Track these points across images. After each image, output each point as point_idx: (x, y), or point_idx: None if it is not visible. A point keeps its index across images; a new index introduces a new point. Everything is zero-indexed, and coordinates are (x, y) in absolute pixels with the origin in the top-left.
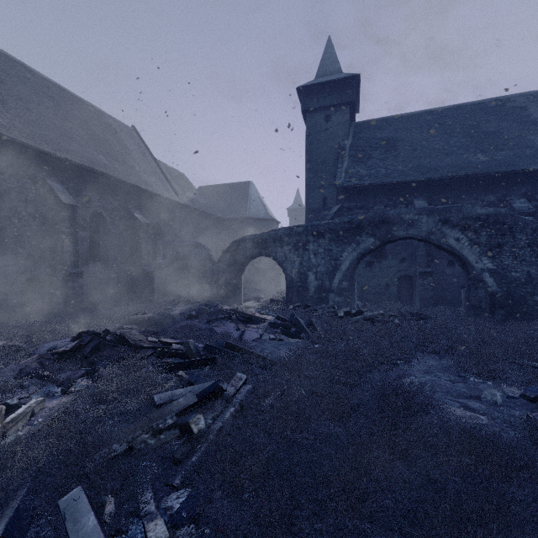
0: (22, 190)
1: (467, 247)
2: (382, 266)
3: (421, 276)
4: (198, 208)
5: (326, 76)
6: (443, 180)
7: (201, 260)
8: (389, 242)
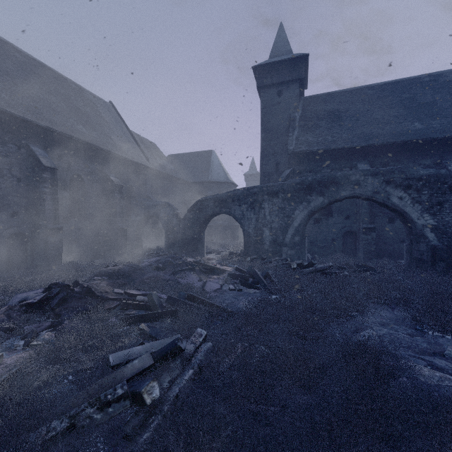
0: (7, 154)
1: (410, 205)
2: (329, 223)
3: (365, 231)
4: (167, 172)
5: (278, 57)
6: (384, 146)
7: (169, 217)
8: (337, 201)
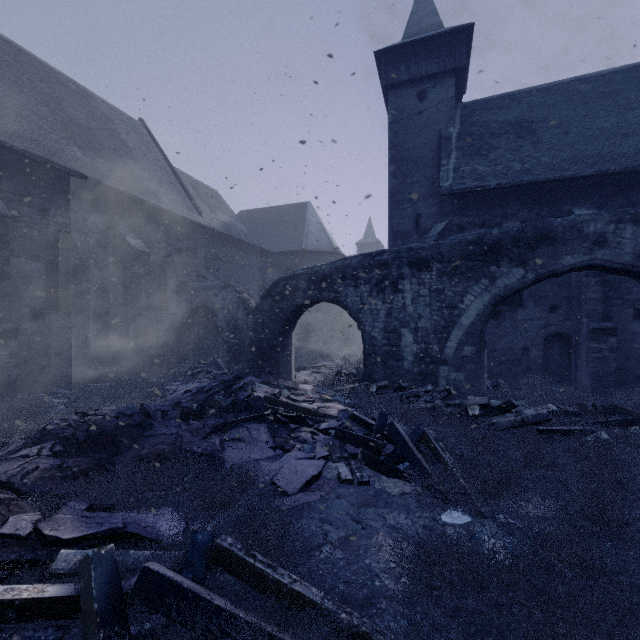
0: None
1: None
2: (518, 319)
3: (595, 335)
4: (234, 235)
5: (419, 35)
6: (625, 174)
7: (231, 308)
8: (552, 276)
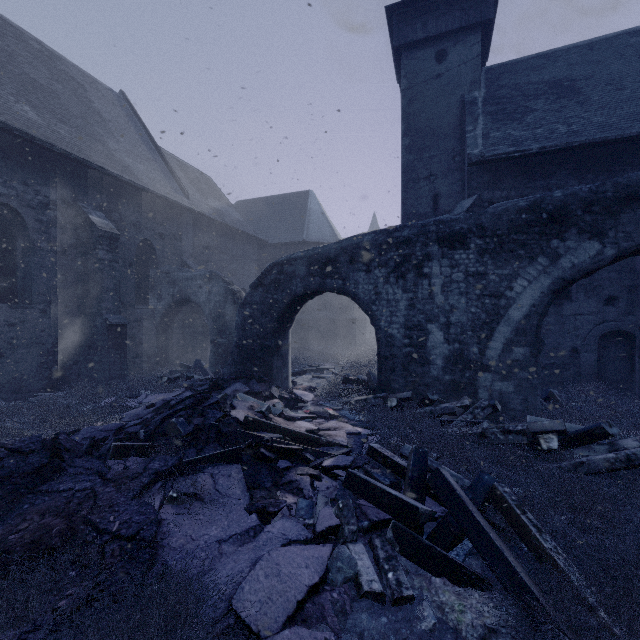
0: None
1: None
2: (564, 313)
3: None
4: (226, 222)
5: None
6: None
7: (217, 302)
8: (639, 251)
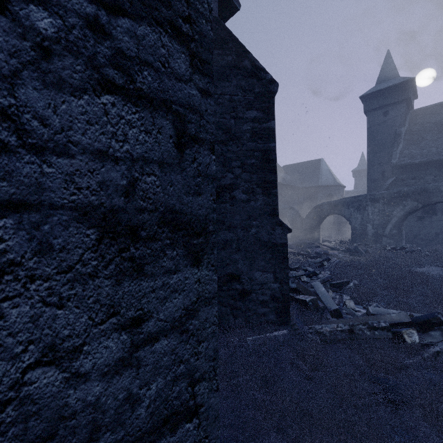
0: None
1: None
2: (432, 220)
3: None
4: (287, 183)
5: (385, 82)
6: None
7: (293, 216)
8: (430, 204)
